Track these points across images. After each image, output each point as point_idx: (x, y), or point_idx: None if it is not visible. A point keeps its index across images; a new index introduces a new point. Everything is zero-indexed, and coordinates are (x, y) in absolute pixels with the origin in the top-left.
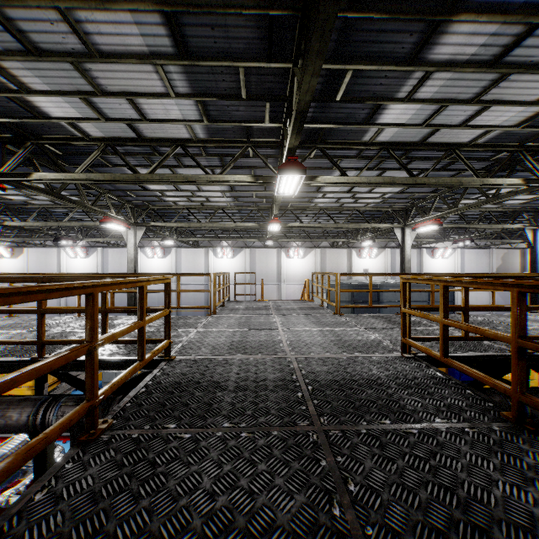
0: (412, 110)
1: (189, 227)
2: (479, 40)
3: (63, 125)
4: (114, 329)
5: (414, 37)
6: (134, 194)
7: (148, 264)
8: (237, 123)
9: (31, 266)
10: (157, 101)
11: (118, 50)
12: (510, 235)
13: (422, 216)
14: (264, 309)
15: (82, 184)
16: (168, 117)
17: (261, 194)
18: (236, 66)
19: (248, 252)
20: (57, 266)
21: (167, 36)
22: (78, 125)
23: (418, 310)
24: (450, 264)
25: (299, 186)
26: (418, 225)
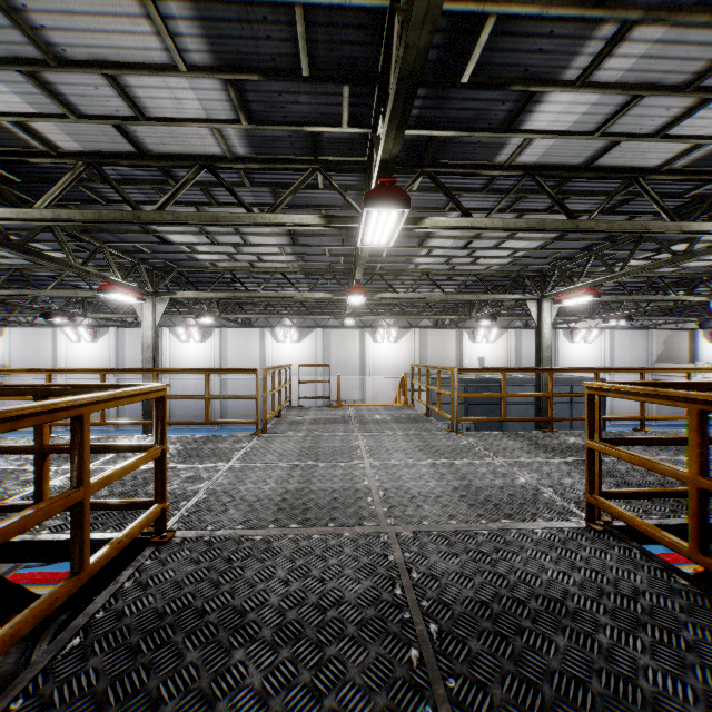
0: (582, 106)
1: (236, 299)
2: None
3: (10, 129)
4: (93, 465)
5: None
6: (149, 250)
7: (181, 351)
8: (297, 126)
9: (16, 353)
10: (159, 81)
11: None
12: (677, 311)
13: (568, 283)
14: (342, 422)
15: (66, 231)
16: (181, 114)
17: (337, 250)
18: (288, 3)
19: (321, 333)
20: (53, 353)
21: None
22: (35, 127)
23: (614, 443)
24: (596, 351)
25: (397, 230)
26: (563, 296)
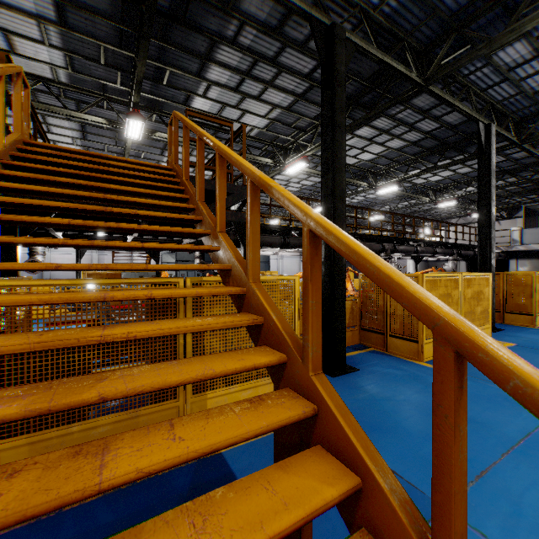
0: (209, 104)
1: None
2: (225, 76)
3: None
4: None
5: (197, 65)
6: None
7: None
8: (96, 79)
9: None
10: (31, 44)
11: (12, 4)
12: None
13: None
14: None
15: None
16: (36, 57)
17: (113, 148)
18: (99, 44)
19: None
20: None
21: (53, 12)
22: None
23: None
24: None
25: (142, 132)
26: None
